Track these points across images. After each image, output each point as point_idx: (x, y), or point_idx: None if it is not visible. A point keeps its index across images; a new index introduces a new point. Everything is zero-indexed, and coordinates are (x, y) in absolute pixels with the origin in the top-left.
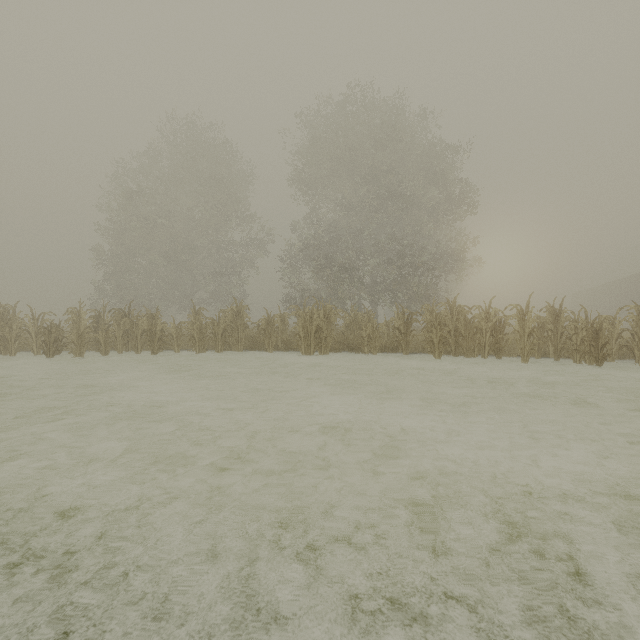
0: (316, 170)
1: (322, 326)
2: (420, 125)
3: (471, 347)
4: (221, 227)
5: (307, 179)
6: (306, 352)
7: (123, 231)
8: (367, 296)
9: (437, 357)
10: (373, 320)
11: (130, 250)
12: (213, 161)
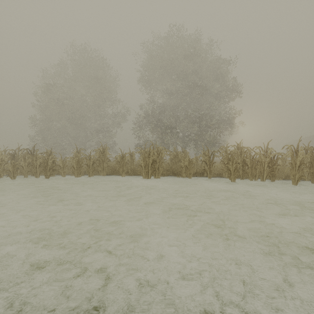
0: (152, 74)
1: (156, 160)
2: (210, 49)
3: (254, 173)
4: (100, 106)
5: (147, 79)
6: (145, 176)
7: (46, 107)
8: (181, 143)
9: (233, 180)
10: (189, 156)
11: (50, 118)
12: (96, 69)
